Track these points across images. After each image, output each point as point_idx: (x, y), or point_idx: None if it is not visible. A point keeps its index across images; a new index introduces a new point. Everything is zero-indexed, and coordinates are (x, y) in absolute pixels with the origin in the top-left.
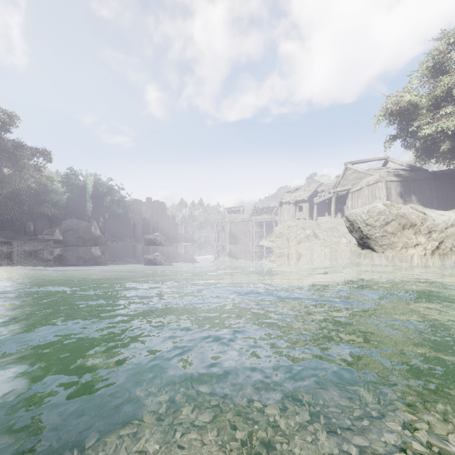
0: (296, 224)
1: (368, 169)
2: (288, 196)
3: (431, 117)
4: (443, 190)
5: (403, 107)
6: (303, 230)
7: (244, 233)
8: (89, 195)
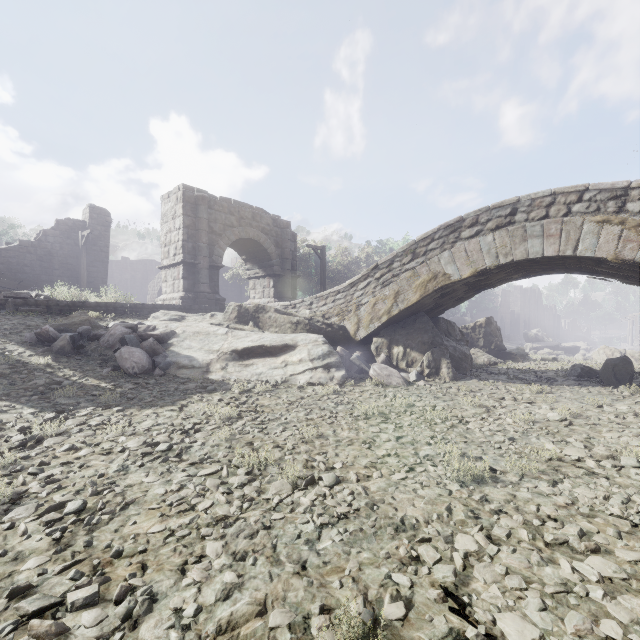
0: None
1: None
2: None
3: None
4: None
5: None
6: None
7: None
8: None
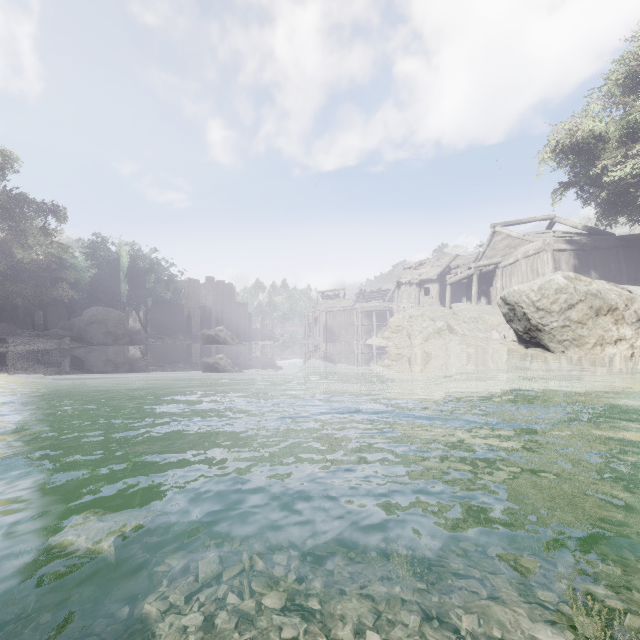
0: (422, 313)
1: (526, 233)
2: (409, 274)
3: (625, 153)
4: (637, 264)
5: (581, 139)
6: (432, 322)
7: (345, 327)
8: (123, 273)
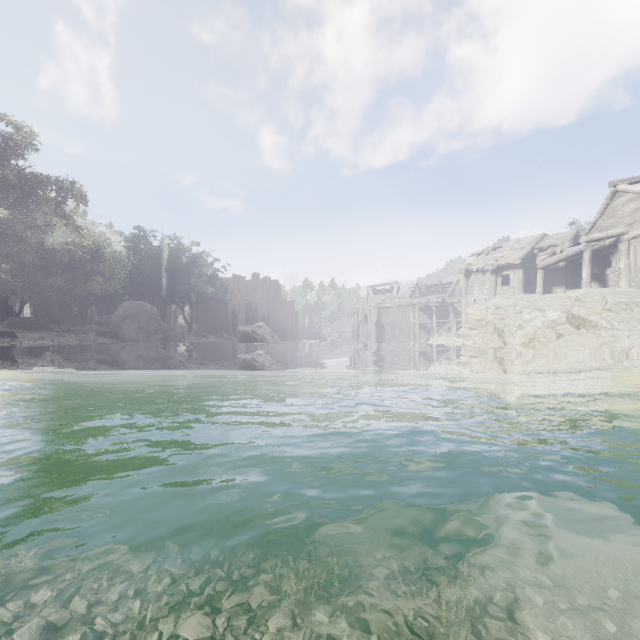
0: (513, 302)
1: None
2: (482, 260)
3: None
4: None
5: None
6: (538, 312)
7: (399, 325)
8: (163, 267)
